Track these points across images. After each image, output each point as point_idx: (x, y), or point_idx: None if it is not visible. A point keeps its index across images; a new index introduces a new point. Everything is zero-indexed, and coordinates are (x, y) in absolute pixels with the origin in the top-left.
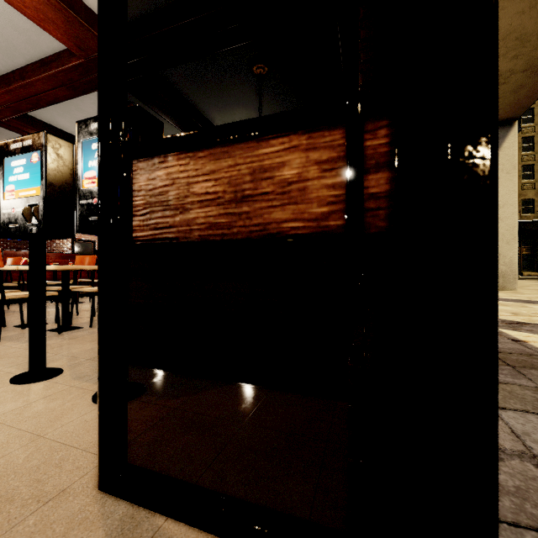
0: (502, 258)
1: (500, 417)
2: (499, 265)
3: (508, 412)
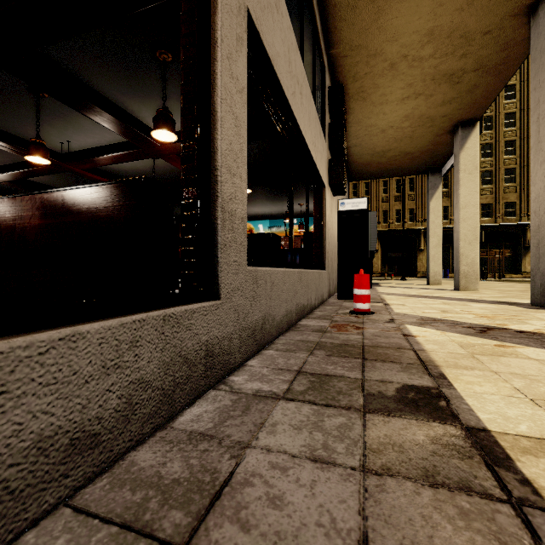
0: (464, 258)
1: (273, 408)
2: (462, 265)
3: (289, 403)
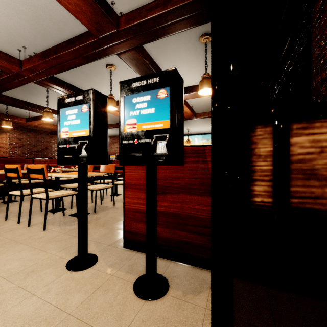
0: None
1: None
2: None
3: None
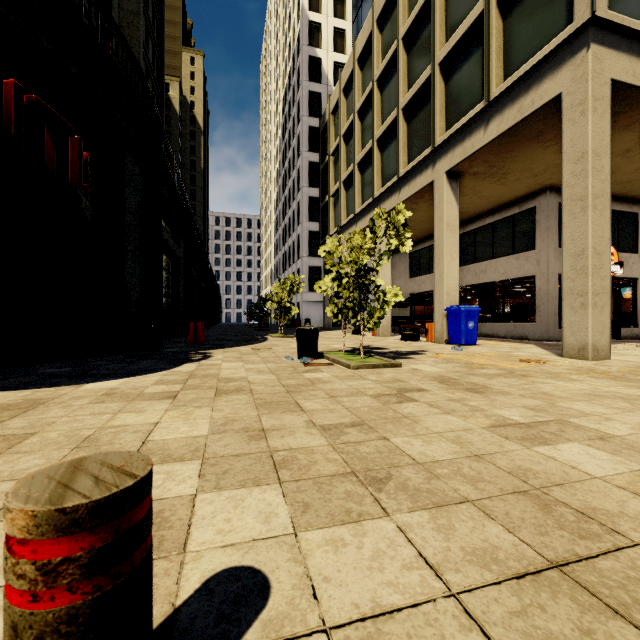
0: None
1: None
2: None
3: None
